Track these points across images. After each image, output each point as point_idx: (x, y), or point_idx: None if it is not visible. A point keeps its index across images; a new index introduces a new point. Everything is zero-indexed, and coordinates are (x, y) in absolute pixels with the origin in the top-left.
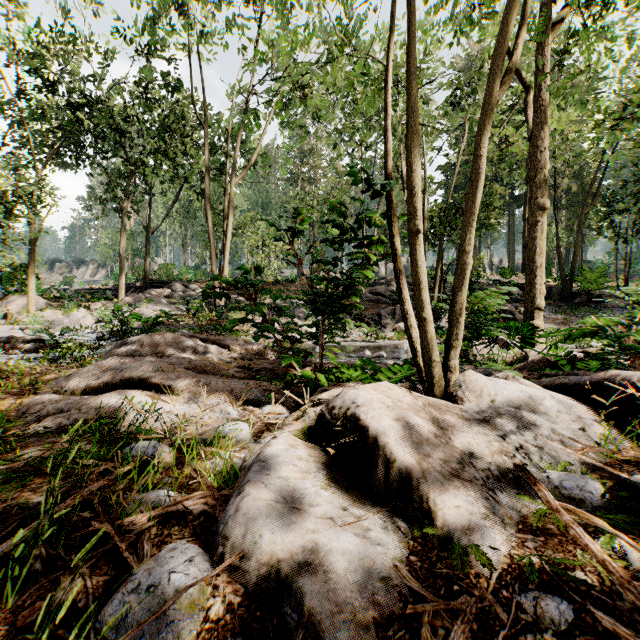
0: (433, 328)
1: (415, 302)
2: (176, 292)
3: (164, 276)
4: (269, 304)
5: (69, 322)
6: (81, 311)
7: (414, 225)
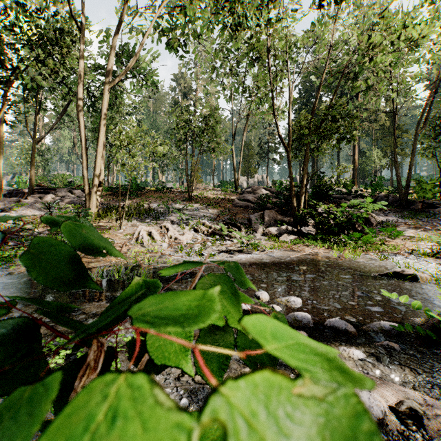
0: None
1: None
2: (59, 197)
3: (60, 184)
4: (146, 209)
5: None
6: None
7: None
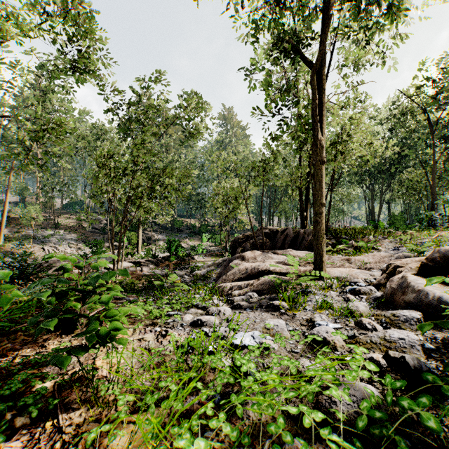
0: None
1: None
2: None
3: None
4: (28, 235)
5: None
6: None
7: None
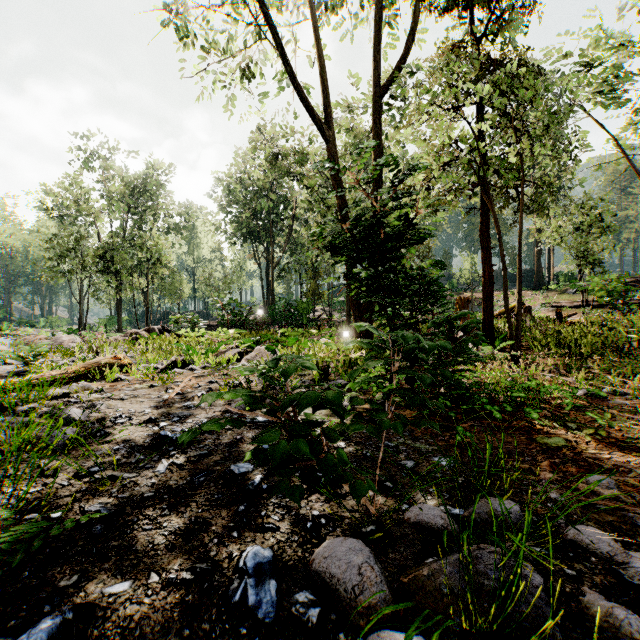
0: None
1: None
2: None
3: None
4: None
5: None
6: None
7: None
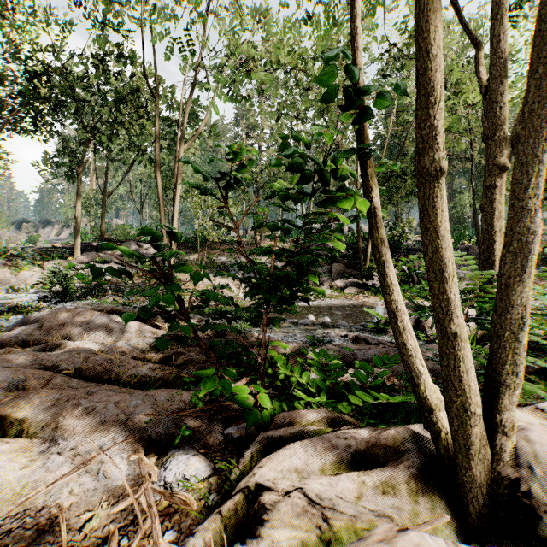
0: (469, 351)
1: (433, 301)
2: None
3: (121, 236)
4: (216, 262)
5: (17, 281)
6: (34, 269)
7: (434, 160)
